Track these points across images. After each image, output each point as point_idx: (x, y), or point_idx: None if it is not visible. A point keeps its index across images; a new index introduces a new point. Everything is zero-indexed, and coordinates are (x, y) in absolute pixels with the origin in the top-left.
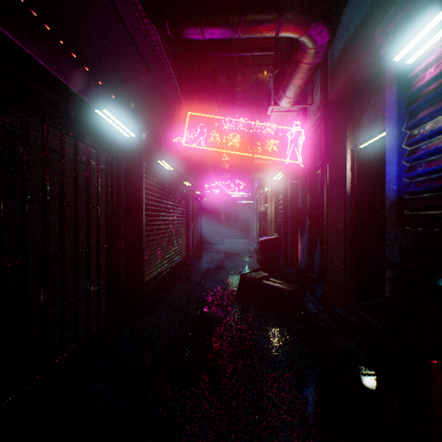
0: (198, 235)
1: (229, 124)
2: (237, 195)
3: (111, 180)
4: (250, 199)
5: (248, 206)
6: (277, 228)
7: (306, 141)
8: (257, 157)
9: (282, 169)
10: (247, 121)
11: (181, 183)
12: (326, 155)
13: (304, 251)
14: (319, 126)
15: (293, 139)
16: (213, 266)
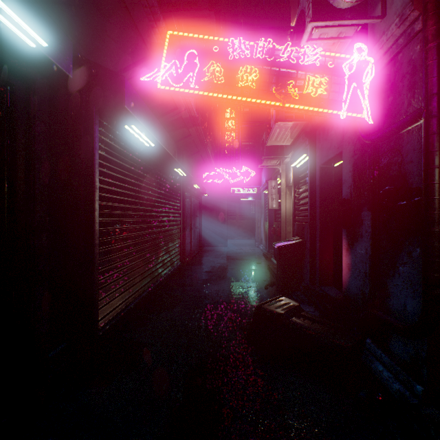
0: (197, 236)
1: (239, 49)
2: (241, 191)
3: (10, 141)
4: (256, 195)
5: (254, 203)
6: (297, 229)
7: (376, 79)
8: (290, 106)
9: (308, 150)
10: (271, 44)
11: (172, 171)
12: (439, 85)
13: (358, 269)
14: (407, 44)
15: (351, 76)
16: (213, 277)
